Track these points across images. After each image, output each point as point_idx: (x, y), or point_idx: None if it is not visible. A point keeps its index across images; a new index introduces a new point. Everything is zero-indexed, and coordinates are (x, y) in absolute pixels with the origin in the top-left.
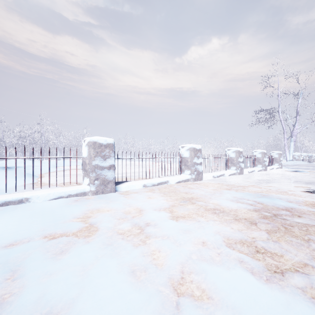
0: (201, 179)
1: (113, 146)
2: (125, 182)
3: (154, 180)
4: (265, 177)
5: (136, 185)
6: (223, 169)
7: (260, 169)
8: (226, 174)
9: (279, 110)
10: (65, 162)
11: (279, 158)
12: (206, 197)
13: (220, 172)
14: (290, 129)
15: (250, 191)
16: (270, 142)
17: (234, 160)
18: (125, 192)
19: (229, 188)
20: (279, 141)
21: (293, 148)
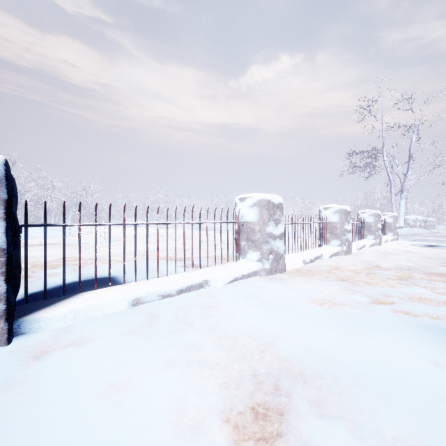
0: (282, 270)
1: (0, 180)
2: (81, 293)
3: (169, 284)
4: (398, 261)
5: (107, 306)
6: (318, 244)
7: (372, 242)
8: (325, 255)
9: (384, 151)
10: (37, 230)
11: (394, 223)
12: (336, 370)
13: (313, 250)
14: (401, 180)
15: (433, 318)
16: (360, 202)
17: (336, 227)
18: (49, 342)
19: (366, 304)
20: (372, 200)
21: (404, 209)
